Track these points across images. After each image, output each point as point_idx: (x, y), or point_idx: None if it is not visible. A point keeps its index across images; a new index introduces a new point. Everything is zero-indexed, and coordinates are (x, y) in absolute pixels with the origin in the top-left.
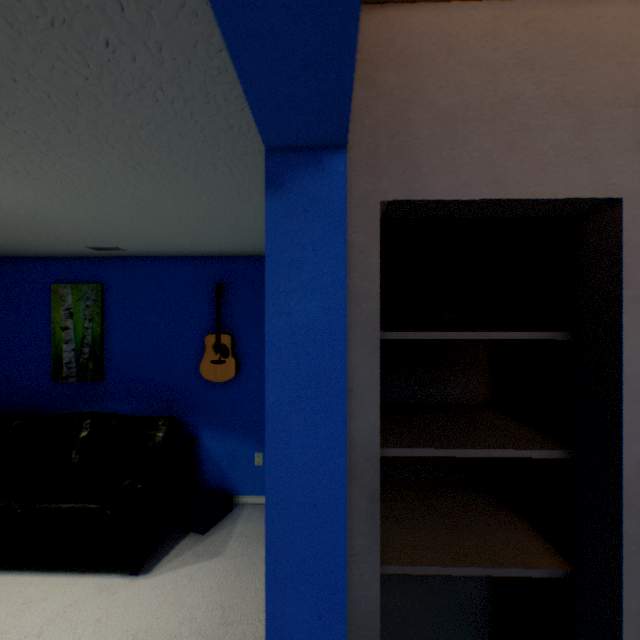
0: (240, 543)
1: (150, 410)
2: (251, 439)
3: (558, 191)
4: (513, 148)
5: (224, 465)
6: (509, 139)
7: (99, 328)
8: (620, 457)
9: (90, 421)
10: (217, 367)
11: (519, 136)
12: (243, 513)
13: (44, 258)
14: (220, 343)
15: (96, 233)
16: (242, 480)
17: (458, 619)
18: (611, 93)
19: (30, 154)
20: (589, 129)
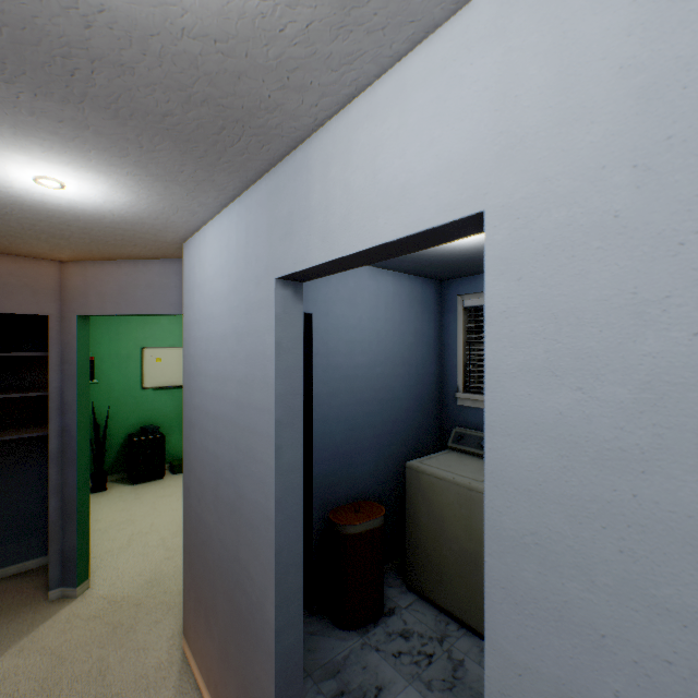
0: None
1: None
2: None
3: (27, 312)
4: (9, 298)
5: None
6: (7, 295)
7: None
8: (50, 387)
9: None
10: None
11: (11, 295)
12: None
13: None
14: None
15: None
16: None
17: (37, 486)
18: (46, 286)
19: None
20: (38, 295)
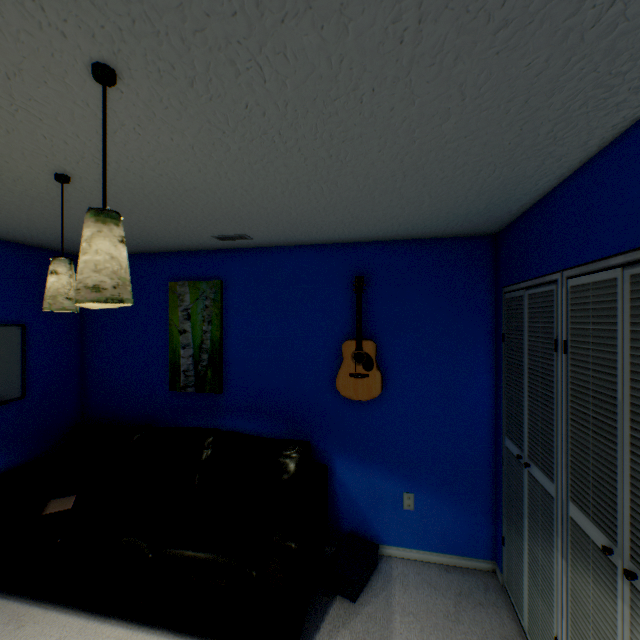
0: (409, 626)
1: (273, 429)
2: (398, 475)
3: None
4: None
5: (363, 504)
6: None
7: (218, 331)
8: None
9: (212, 440)
10: (357, 382)
11: None
12: (394, 572)
13: (161, 254)
14: (361, 351)
15: (234, 213)
16: (386, 526)
17: None
18: None
19: (233, 17)
20: None
